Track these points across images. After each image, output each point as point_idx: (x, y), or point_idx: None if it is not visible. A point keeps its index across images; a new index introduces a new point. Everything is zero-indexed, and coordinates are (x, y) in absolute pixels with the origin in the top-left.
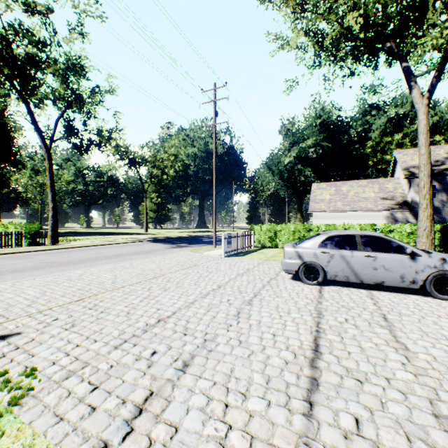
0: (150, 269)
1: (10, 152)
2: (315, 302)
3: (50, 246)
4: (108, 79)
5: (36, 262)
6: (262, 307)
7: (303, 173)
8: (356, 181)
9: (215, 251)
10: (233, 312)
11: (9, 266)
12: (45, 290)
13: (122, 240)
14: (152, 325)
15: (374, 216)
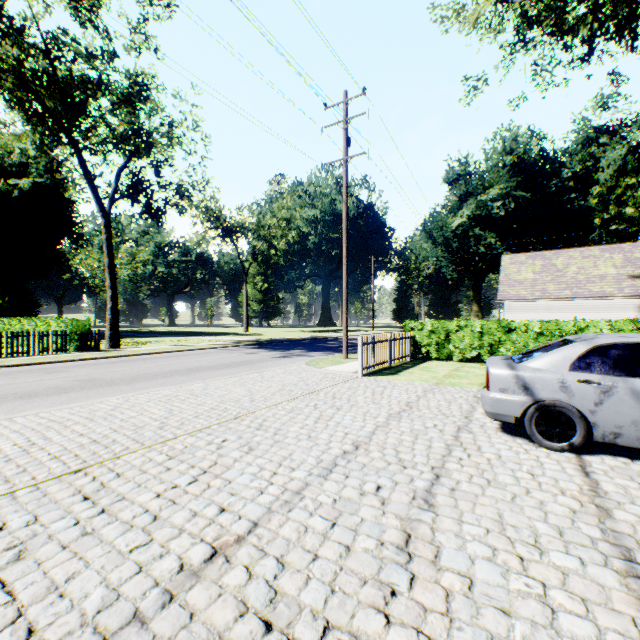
0: (233, 399)
1: (68, 223)
2: (591, 507)
3: (103, 353)
4: (190, 111)
5: (68, 379)
6: (463, 520)
7: (483, 241)
8: (580, 249)
9: (347, 365)
10: (393, 534)
11: (23, 386)
12: (33, 442)
13: (209, 344)
14: (191, 574)
15: (617, 307)
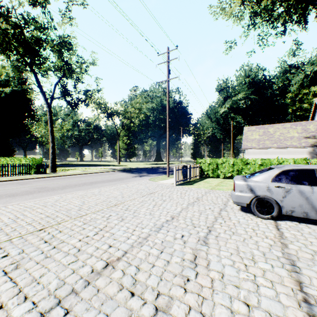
0: (113, 196)
1: (29, 110)
2: (278, 243)
3: (48, 174)
4: (91, 55)
5: (31, 187)
6: (221, 249)
7: (235, 119)
8: (281, 124)
9: (168, 180)
10: (189, 256)
11: (10, 190)
12: (18, 217)
13: (100, 170)
14: (97, 273)
15: (298, 152)
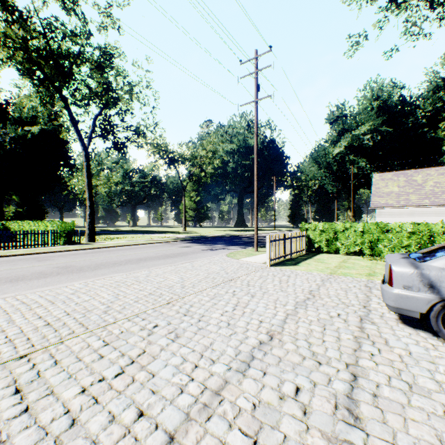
0: (167, 285)
1: (65, 157)
2: None
3: (82, 246)
4: (145, 75)
5: (50, 266)
6: None
7: (356, 164)
8: (435, 168)
9: (257, 257)
10: None
11: (17, 271)
12: None
13: (157, 239)
14: None
15: None
